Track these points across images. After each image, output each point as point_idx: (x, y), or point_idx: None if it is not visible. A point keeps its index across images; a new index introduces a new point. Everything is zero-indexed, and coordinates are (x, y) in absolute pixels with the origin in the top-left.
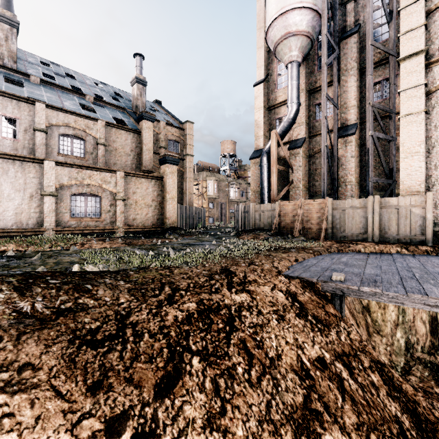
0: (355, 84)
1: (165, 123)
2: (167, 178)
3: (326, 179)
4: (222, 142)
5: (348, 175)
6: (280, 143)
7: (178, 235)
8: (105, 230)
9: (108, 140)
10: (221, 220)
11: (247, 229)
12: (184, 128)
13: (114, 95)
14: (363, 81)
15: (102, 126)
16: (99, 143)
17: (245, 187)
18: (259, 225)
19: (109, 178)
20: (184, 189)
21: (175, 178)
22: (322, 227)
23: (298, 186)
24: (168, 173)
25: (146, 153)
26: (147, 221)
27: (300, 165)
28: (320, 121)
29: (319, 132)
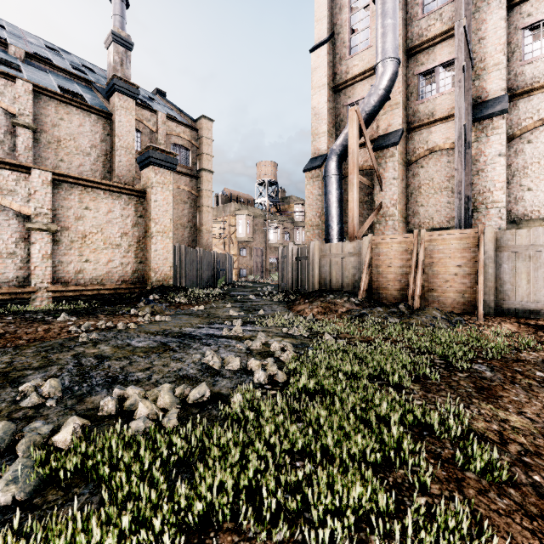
0: (503, 24)
1: (166, 116)
2: (151, 193)
3: (463, 192)
4: (258, 163)
5: (493, 189)
6: (364, 133)
7: (163, 305)
8: (2, 294)
9: (41, 121)
10: (256, 273)
11: (305, 290)
12: (199, 128)
13: (78, 65)
14: (512, 23)
15: (26, 92)
16: (18, 122)
17: (291, 227)
18: (328, 282)
19: (12, 181)
20: (197, 224)
21: (169, 193)
22: (479, 289)
23: (391, 214)
24: (154, 183)
25: (121, 154)
26: (111, 276)
27: (396, 177)
28: (428, 102)
29: (425, 120)
